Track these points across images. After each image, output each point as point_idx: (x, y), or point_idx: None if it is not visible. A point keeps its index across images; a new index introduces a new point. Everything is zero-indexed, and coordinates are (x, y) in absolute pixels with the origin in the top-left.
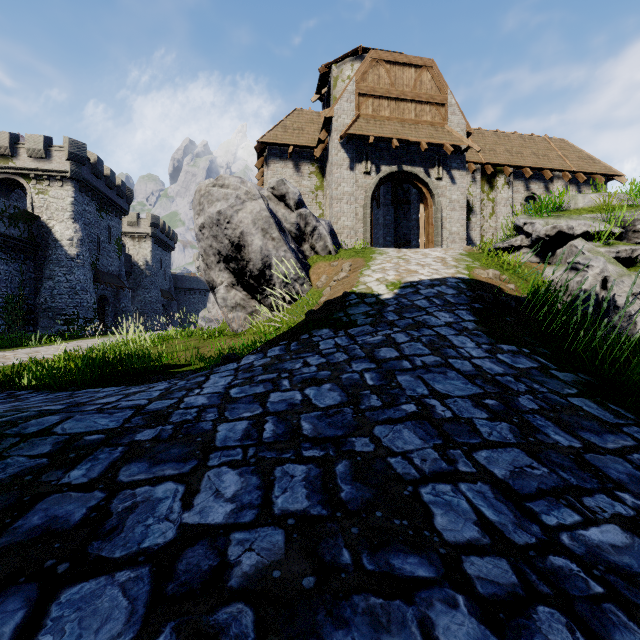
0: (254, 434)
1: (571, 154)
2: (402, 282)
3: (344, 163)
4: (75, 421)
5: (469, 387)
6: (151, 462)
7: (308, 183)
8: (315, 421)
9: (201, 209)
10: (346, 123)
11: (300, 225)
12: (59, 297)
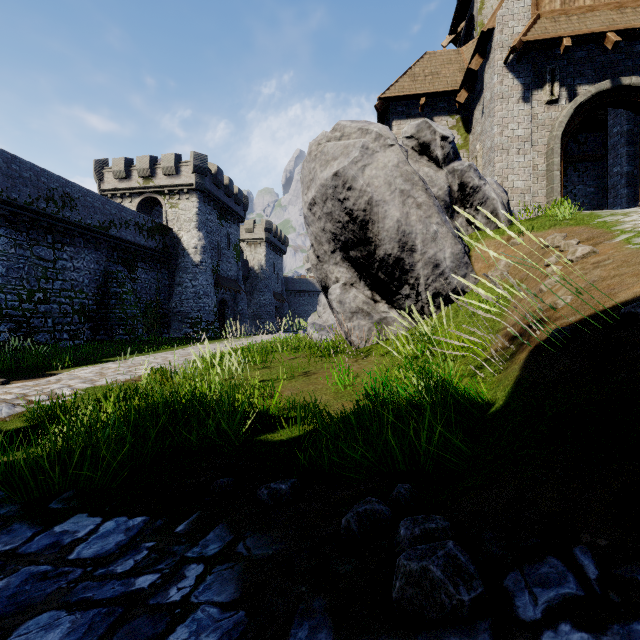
0: None
1: None
2: None
3: (513, 93)
4: None
5: None
6: None
7: None
8: None
9: (311, 178)
10: (516, 32)
11: (451, 188)
12: (186, 302)
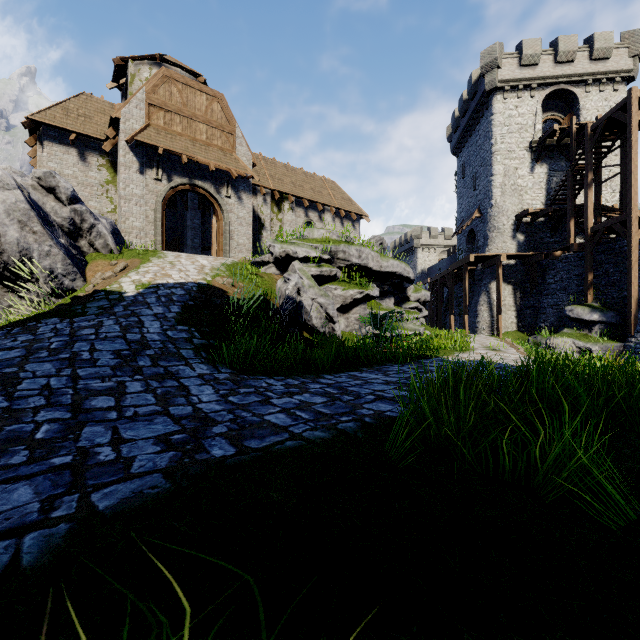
0: None
1: (338, 194)
2: (151, 284)
3: (133, 166)
4: None
5: (122, 346)
6: None
7: (97, 175)
8: None
9: None
10: (135, 128)
11: (75, 220)
12: None
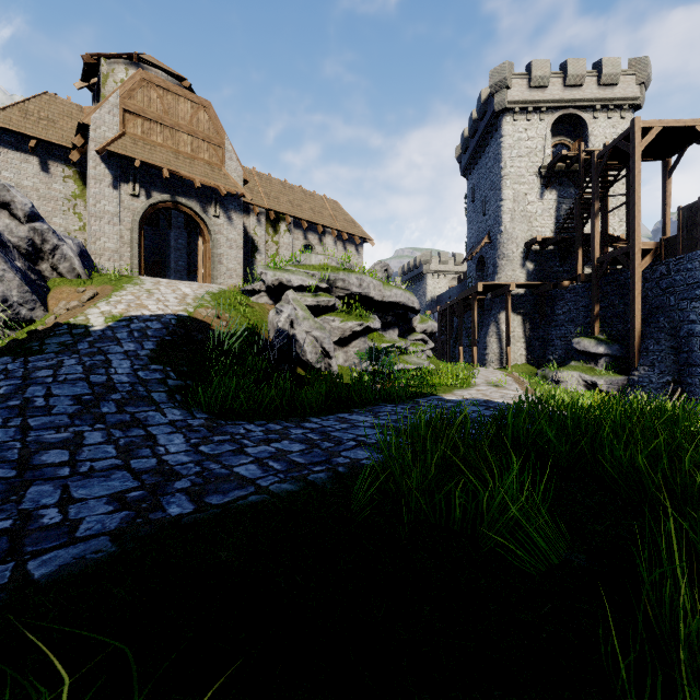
0: None
1: (340, 216)
2: (123, 316)
3: (105, 179)
4: None
5: (84, 390)
6: None
7: (62, 188)
8: None
9: None
10: (108, 136)
11: (35, 241)
12: None
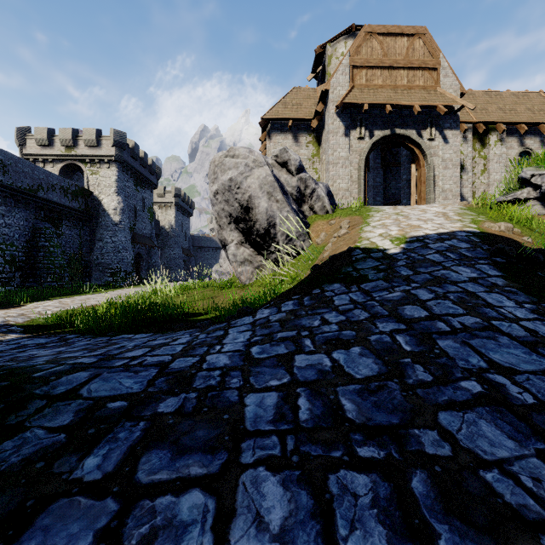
0: (288, 413)
1: None
2: (407, 237)
3: (339, 130)
4: (101, 380)
5: (535, 359)
6: (174, 450)
7: (305, 152)
8: (357, 398)
9: (215, 178)
10: (341, 94)
11: (300, 188)
12: (107, 255)
